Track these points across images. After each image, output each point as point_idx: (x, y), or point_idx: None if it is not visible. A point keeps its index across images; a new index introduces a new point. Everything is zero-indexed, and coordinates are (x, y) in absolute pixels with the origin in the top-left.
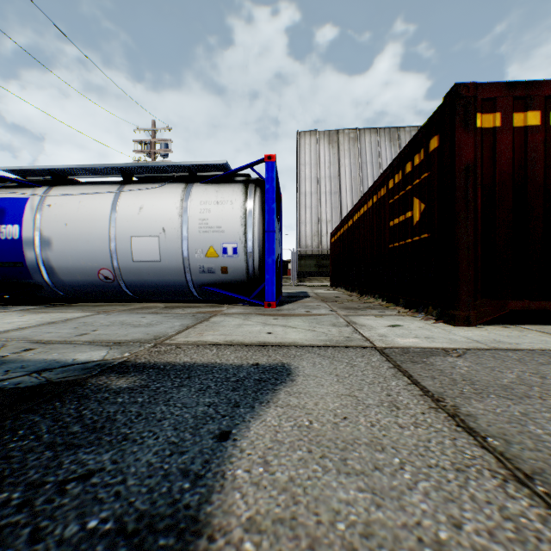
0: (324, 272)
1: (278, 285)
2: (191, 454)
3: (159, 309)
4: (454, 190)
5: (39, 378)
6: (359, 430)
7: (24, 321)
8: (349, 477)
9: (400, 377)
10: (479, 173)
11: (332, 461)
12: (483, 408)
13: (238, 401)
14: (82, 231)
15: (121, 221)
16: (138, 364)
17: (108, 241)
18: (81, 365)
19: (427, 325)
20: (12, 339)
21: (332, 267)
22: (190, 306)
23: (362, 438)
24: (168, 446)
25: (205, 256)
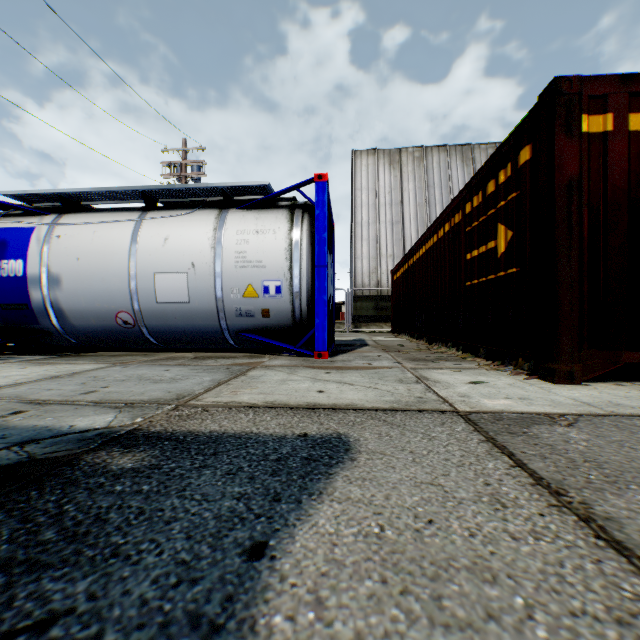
0: (383, 316)
1: (330, 331)
2: (207, 583)
3: (187, 360)
4: (552, 212)
5: (19, 453)
6: (453, 542)
7: (23, 375)
8: (449, 633)
9: (498, 456)
10: (584, 190)
11: (420, 600)
12: (626, 507)
13: (278, 492)
14: (96, 266)
15: (143, 255)
16: (151, 434)
17: (128, 279)
18: (78, 434)
19: (518, 382)
20: (2, 398)
21: (394, 310)
22: (225, 357)
23: (460, 558)
24: (174, 568)
25: (242, 297)
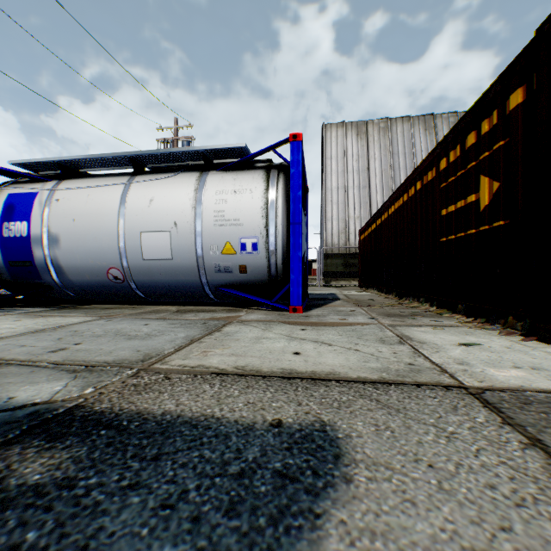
0: (351, 272)
1: (304, 286)
2: None
3: (169, 313)
4: None
5: None
6: None
7: (11, 328)
8: None
9: None
10: None
11: None
12: None
13: None
14: (89, 226)
15: (130, 215)
16: (91, 415)
17: (117, 237)
18: (8, 413)
19: (515, 344)
20: None
21: (362, 266)
22: (205, 310)
23: None
24: None
25: (221, 254)
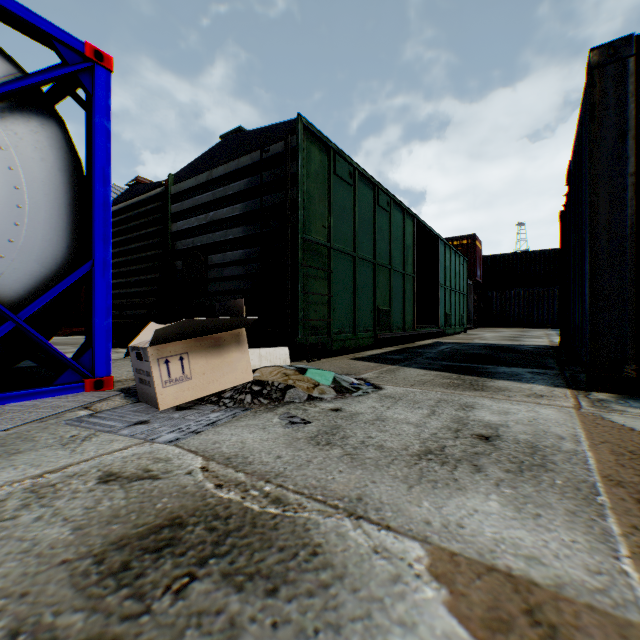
0: None
1: None
2: None
3: None
4: None
5: None
6: None
7: None
8: None
9: None
10: None
11: None
12: None
13: None
14: None
15: None
16: None
17: None
18: None
19: None
20: None
21: None
22: None
23: None
24: None
25: None
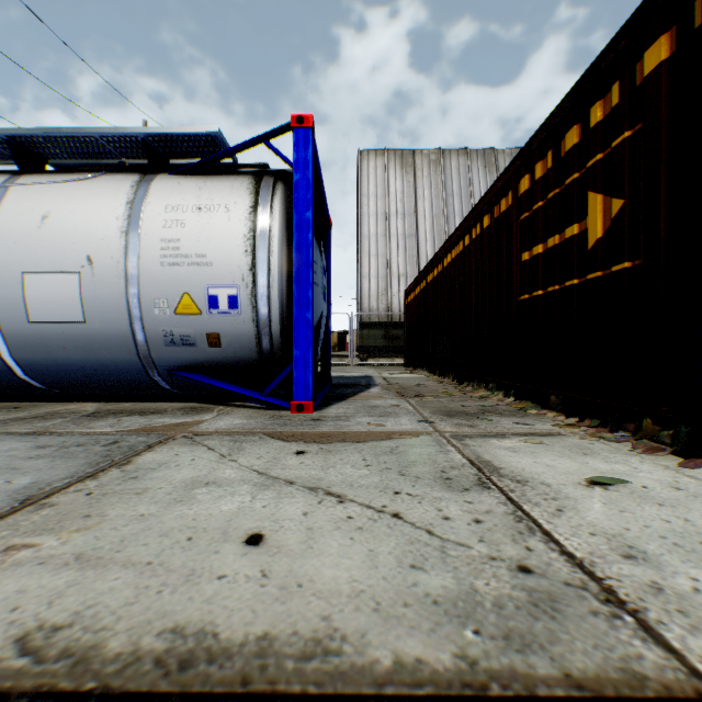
0: (395, 346)
1: (323, 367)
2: None
3: (68, 420)
4: None
5: None
6: None
7: None
8: None
9: None
10: None
11: None
12: None
13: None
14: None
15: (4, 242)
16: None
17: None
18: None
19: (682, 478)
20: None
21: (408, 338)
22: (145, 411)
23: None
24: None
25: (174, 313)
